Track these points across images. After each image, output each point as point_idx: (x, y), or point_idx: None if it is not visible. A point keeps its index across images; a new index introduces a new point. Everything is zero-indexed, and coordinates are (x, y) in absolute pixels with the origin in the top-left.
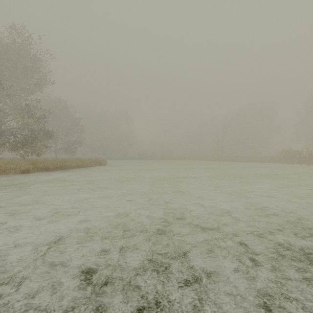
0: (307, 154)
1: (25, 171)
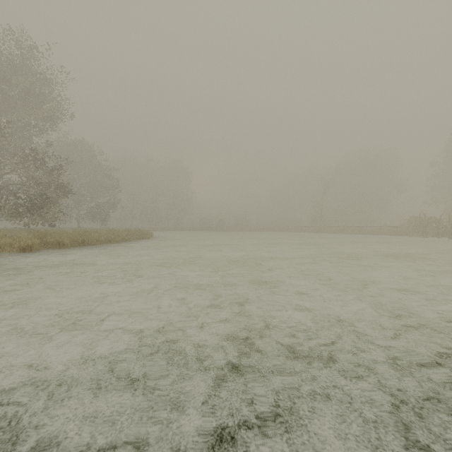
0: (449, 223)
1: (27, 248)
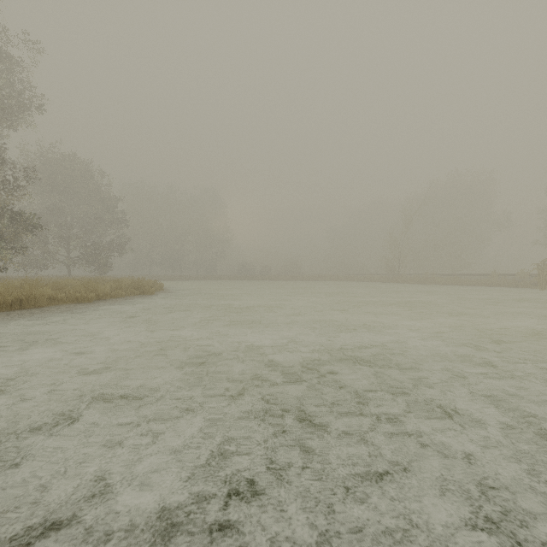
0: None
1: None
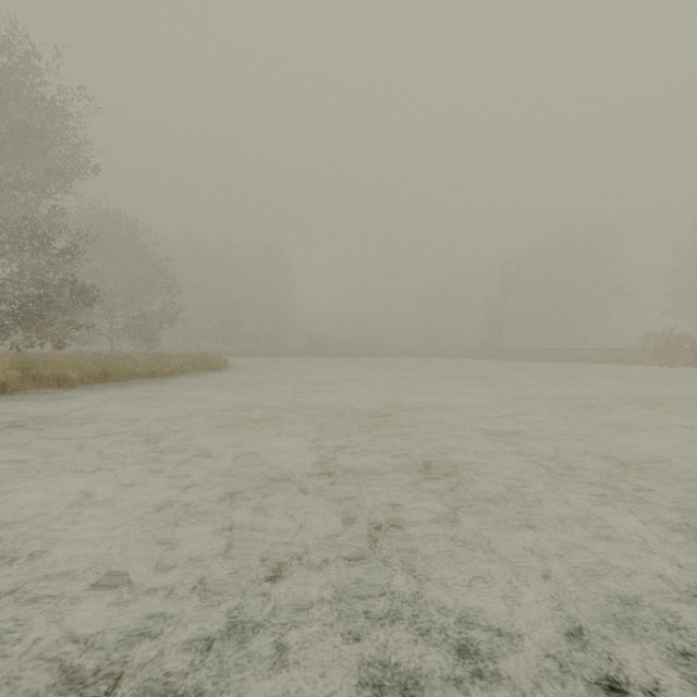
0: None
1: None
